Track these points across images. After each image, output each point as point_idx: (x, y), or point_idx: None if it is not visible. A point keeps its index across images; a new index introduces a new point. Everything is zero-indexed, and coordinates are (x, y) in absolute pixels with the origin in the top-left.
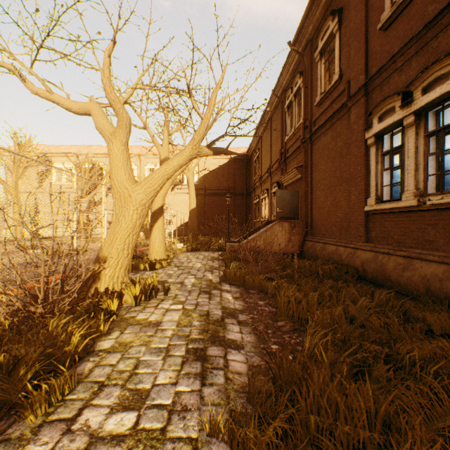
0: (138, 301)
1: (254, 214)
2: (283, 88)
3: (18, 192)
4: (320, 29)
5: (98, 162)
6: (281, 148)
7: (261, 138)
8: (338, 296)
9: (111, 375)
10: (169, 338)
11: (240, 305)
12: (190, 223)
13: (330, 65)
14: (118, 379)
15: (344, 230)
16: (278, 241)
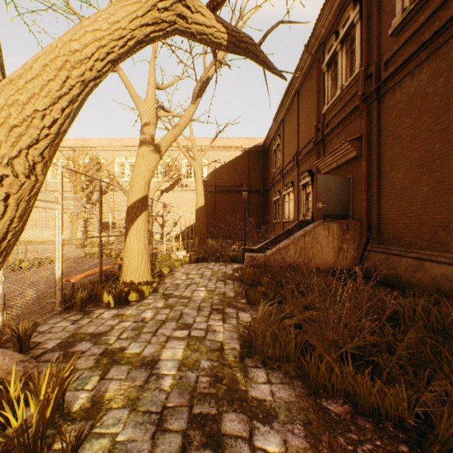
0: None
1: (273, 213)
2: (321, 40)
3: None
4: None
5: (96, 156)
6: (317, 122)
7: (283, 121)
8: None
9: None
10: None
11: None
12: (196, 224)
13: None
14: None
15: None
16: (322, 251)
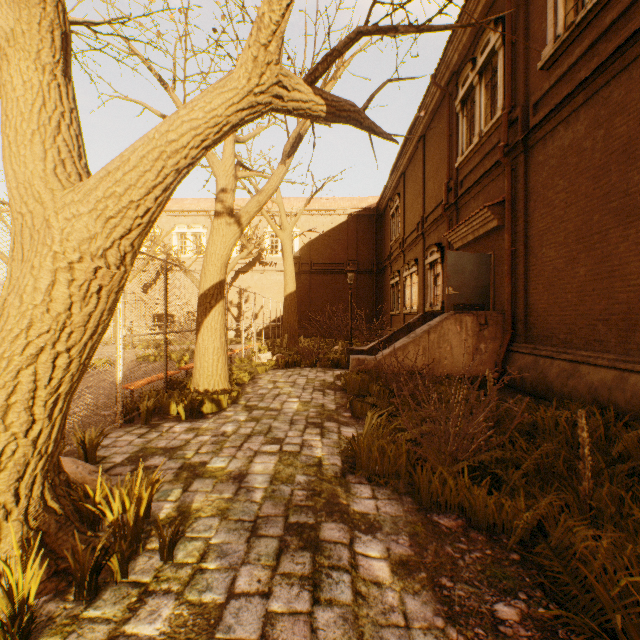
0: (15, 637)
1: (391, 302)
2: (453, 68)
3: None
4: None
5: None
6: (448, 179)
7: (404, 175)
8: None
9: None
10: None
11: (434, 636)
12: (285, 317)
13: None
14: None
15: None
16: (452, 352)
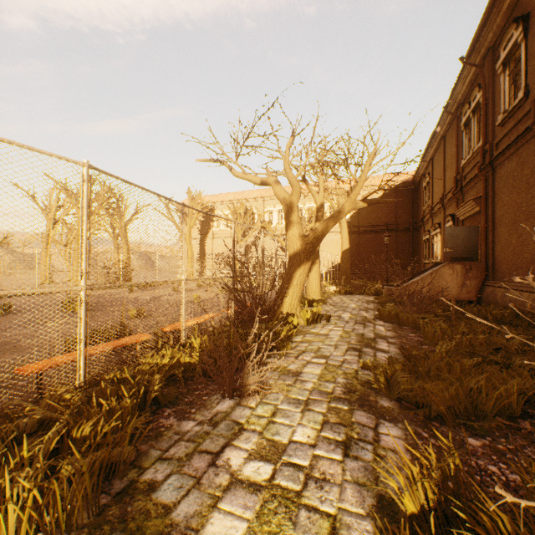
0: (309, 322)
1: (423, 253)
2: (458, 102)
3: (191, 239)
4: (502, 38)
5: (249, 206)
6: (456, 174)
7: (432, 160)
8: (490, 333)
9: (306, 349)
10: (335, 341)
11: (391, 334)
12: (341, 265)
13: (518, 74)
14: (311, 351)
15: (531, 273)
16: (446, 286)
